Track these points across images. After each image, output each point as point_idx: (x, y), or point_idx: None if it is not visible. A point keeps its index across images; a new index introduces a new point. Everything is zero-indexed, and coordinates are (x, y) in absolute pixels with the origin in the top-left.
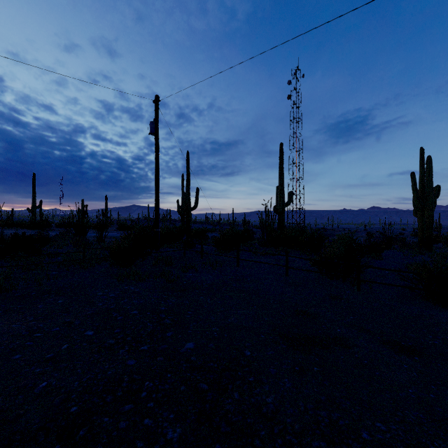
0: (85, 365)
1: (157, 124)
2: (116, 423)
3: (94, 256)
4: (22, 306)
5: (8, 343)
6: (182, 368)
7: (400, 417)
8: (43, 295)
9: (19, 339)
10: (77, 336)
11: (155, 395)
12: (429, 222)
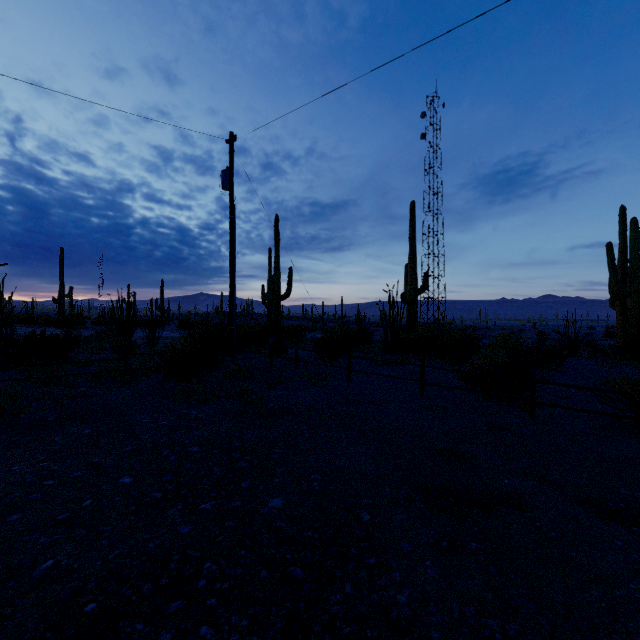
0: (114, 532)
1: (232, 175)
2: (155, 633)
3: (141, 365)
4: (31, 438)
5: (4, 495)
6: (263, 540)
7: (622, 634)
8: (64, 421)
9: (21, 490)
10: (107, 485)
11: (220, 585)
12: (634, 316)
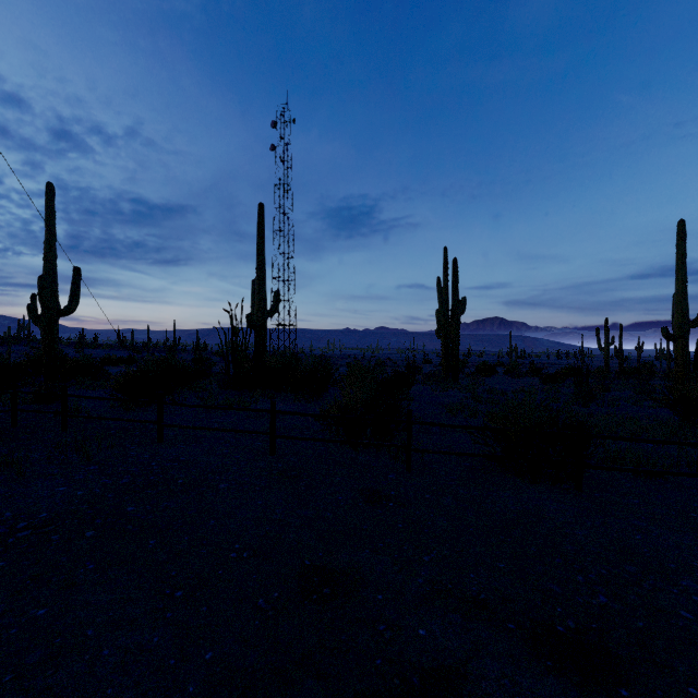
0: None
1: None
2: None
3: None
4: None
5: None
6: None
7: None
8: None
9: None
10: None
11: None
12: (456, 345)
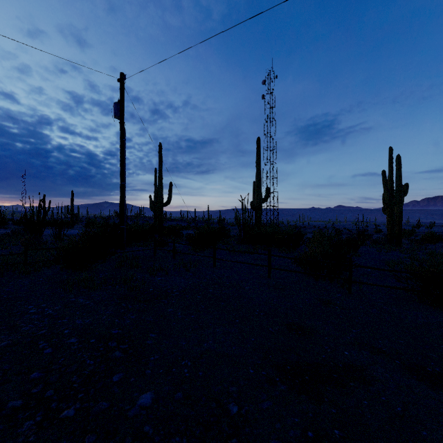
0: None
1: (123, 106)
2: None
3: (41, 258)
4: None
5: None
6: None
7: None
8: None
9: None
10: None
11: None
12: (398, 218)
